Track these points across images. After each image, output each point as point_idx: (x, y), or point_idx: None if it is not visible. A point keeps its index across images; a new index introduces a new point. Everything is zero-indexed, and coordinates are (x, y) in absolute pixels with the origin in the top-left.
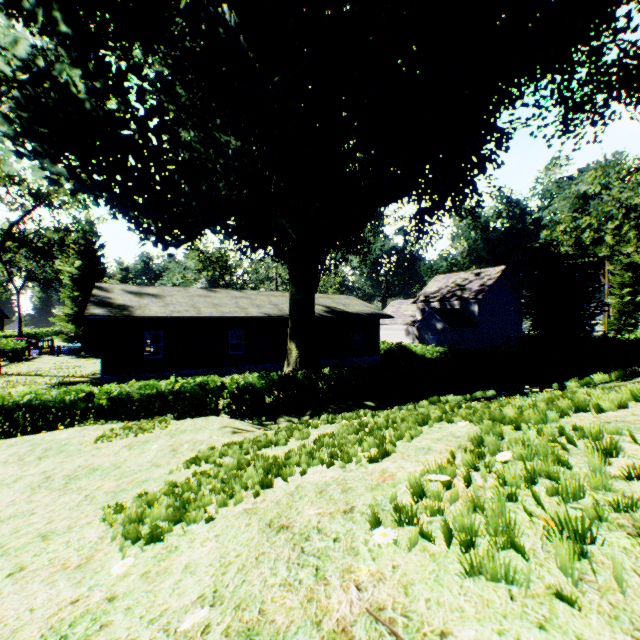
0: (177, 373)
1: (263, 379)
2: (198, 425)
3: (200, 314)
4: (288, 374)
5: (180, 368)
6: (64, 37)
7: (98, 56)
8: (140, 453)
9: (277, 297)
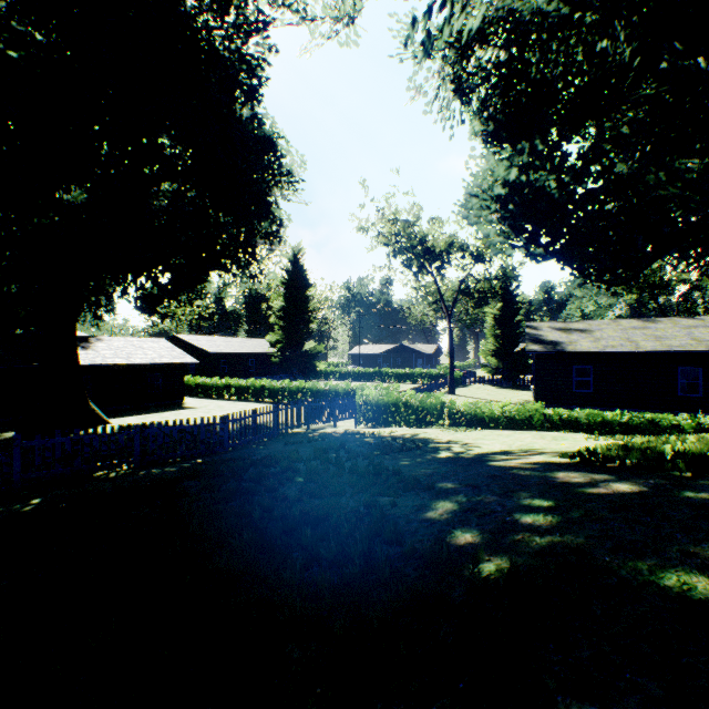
0: (608, 410)
1: None
2: None
3: (637, 348)
4: None
5: (611, 405)
6: (538, 153)
7: (561, 153)
8: None
9: None
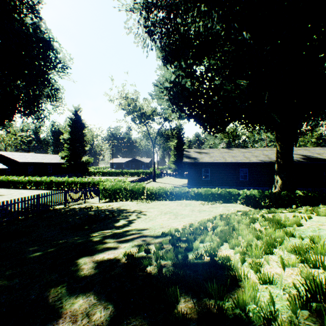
0: (215, 187)
1: (259, 193)
2: (233, 205)
3: (226, 161)
4: (274, 192)
5: (216, 185)
6: (183, 68)
7: (193, 70)
8: (216, 209)
9: (267, 151)
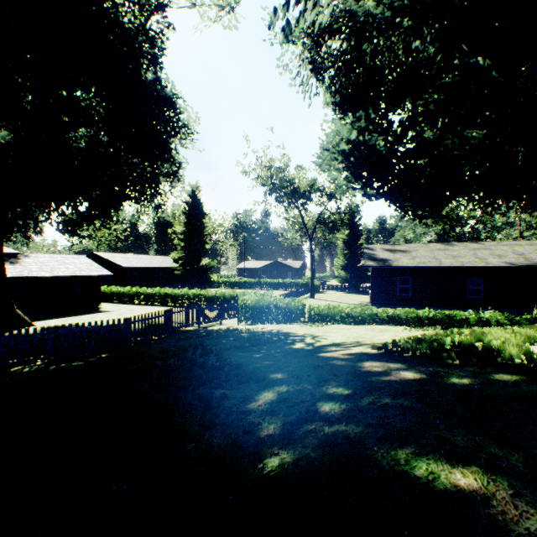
0: (421, 308)
1: (507, 319)
2: None
3: (440, 264)
4: (536, 318)
5: (423, 305)
6: (371, 120)
7: (387, 121)
8: None
9: (521, 246)
